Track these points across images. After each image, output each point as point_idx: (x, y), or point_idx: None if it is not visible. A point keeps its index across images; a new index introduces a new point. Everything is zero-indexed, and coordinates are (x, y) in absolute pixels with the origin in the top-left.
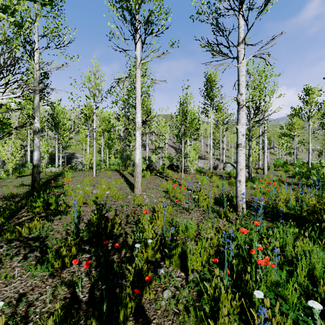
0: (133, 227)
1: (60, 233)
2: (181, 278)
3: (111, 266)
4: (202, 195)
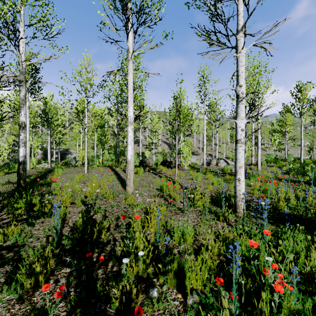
0: (123, 232)
1: (39, 241)
2: (177, 301)
3: (95, 285)
4: (198, 194)
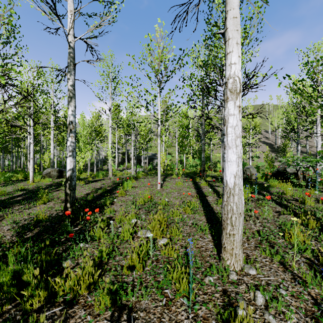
0: None
1: None
2: None
3: None
4: None
